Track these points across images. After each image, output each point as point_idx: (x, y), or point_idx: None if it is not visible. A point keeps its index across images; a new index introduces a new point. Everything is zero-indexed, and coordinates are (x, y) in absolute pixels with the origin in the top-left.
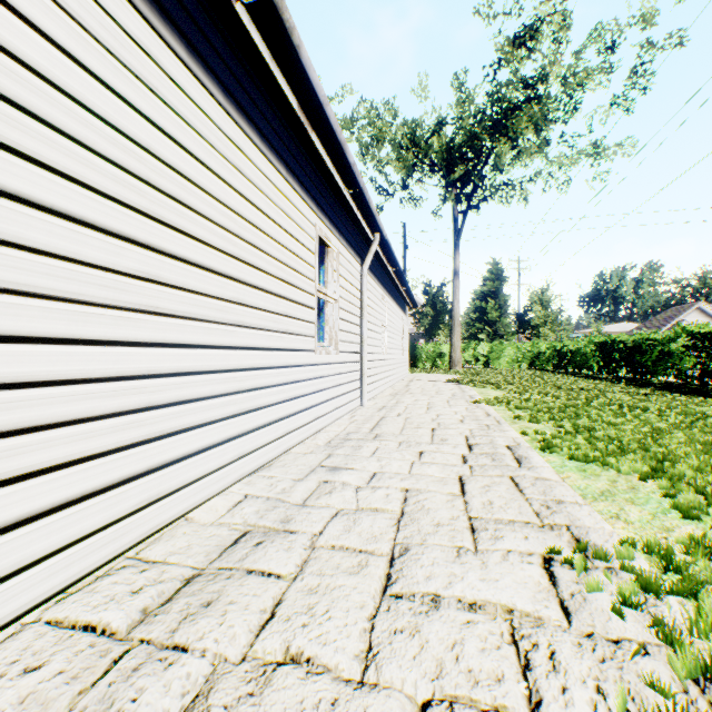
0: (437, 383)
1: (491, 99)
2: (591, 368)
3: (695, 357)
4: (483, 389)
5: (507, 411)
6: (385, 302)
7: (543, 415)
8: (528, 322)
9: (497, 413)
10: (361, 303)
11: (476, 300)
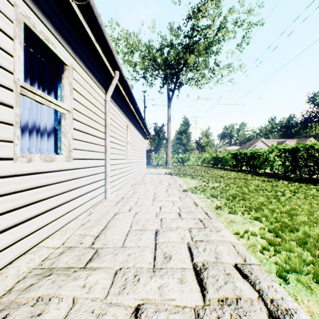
0: (160, 175)
1: (185, 36)
2: (230, 165)
3: (281, 161)
4: (185, 179)
5: (207, 198)
6: (129, 127)
7: (236, 205)
8: (200, 144)
9: (201, 201)
10: (105, 122)
11: (177, 135)
